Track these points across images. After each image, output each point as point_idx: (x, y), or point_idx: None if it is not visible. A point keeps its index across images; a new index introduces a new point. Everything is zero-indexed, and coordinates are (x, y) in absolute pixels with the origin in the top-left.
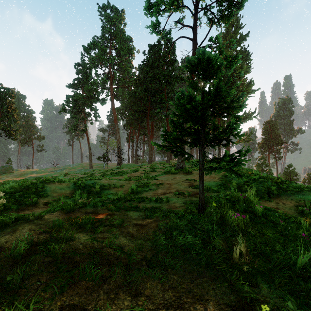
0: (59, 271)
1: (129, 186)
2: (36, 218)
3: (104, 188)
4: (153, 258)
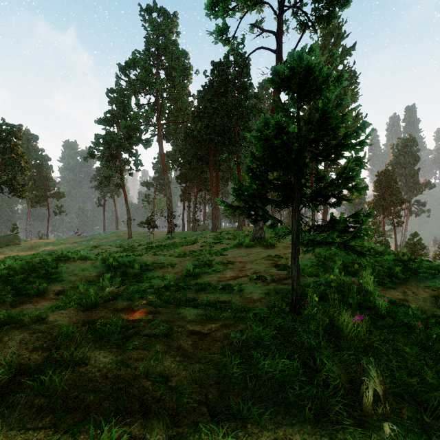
0: (54, 427)
1: (183, 266)
2: (35, 321)
3: (146, 269)
4: (221, 400)
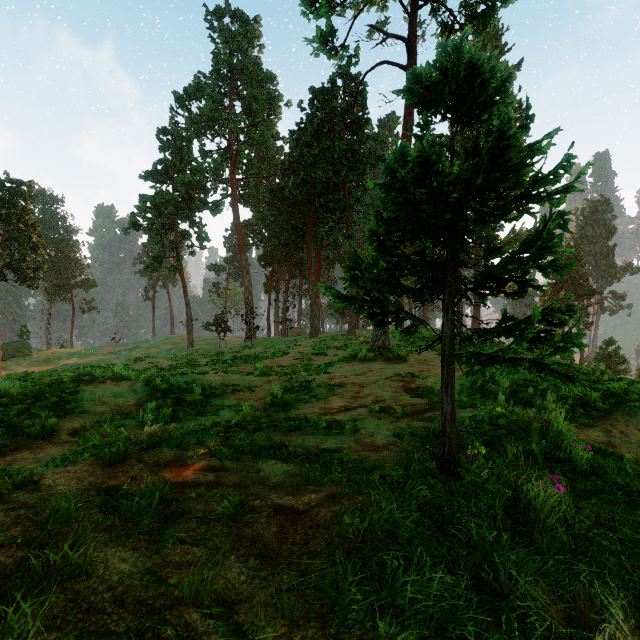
0: None
1: (267, 389)
2: (19, 487)
3: (212, 394)
4: None
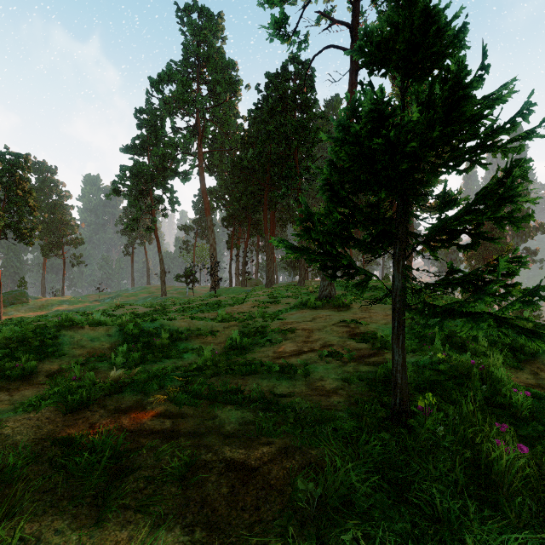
0: None
1: (227, 334)
2: None
3: (178, 338)
4: None
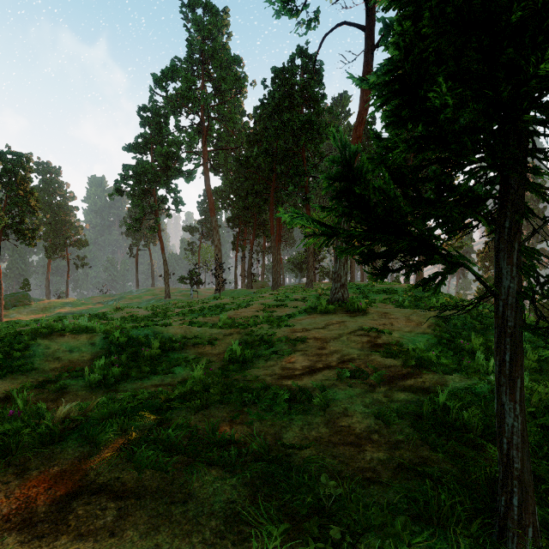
0: None
1: (227, 343)
2: None
3: (171, 348)
4: None
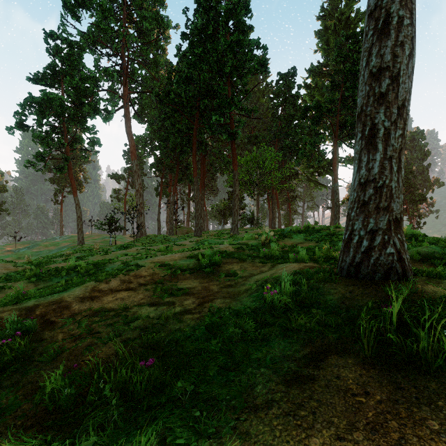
0: None
1: None
2: None
3: None
4: None
